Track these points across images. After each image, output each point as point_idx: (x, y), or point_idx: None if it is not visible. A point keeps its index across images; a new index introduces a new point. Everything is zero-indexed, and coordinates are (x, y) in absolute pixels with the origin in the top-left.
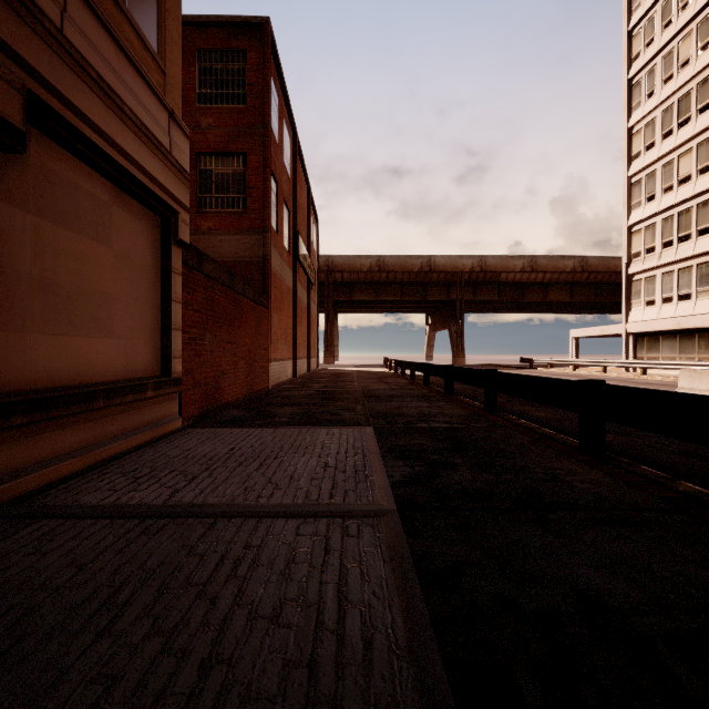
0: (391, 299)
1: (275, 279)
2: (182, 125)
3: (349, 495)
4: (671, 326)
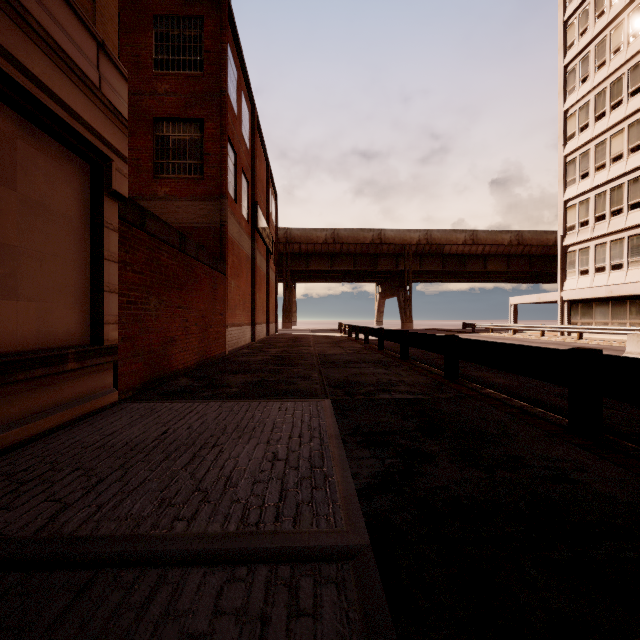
0: (345, 269)
1: (233, 246)
2: (116, 62)
3: (302, 513)
4: (604, 293)
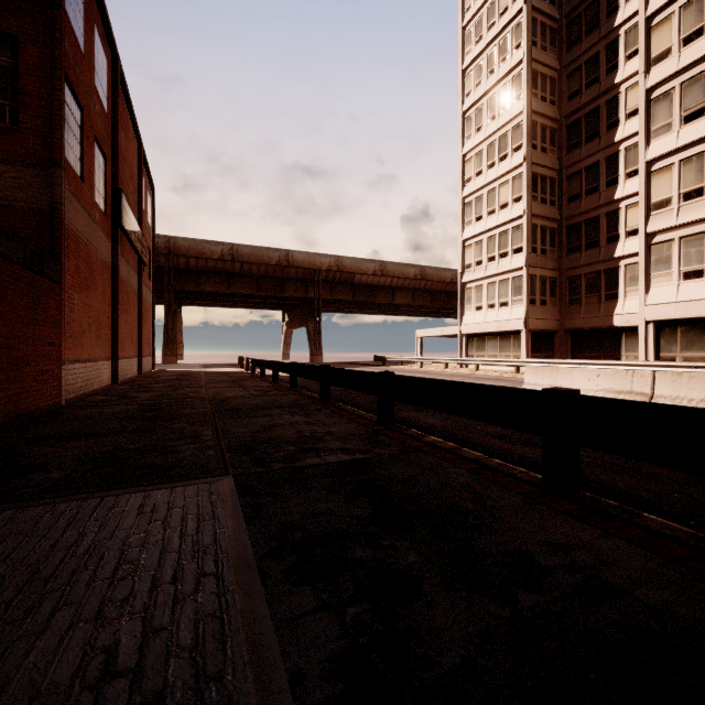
0: (246, 292)
1: (77, 244)
2: None
3: None
4: (495, 328)
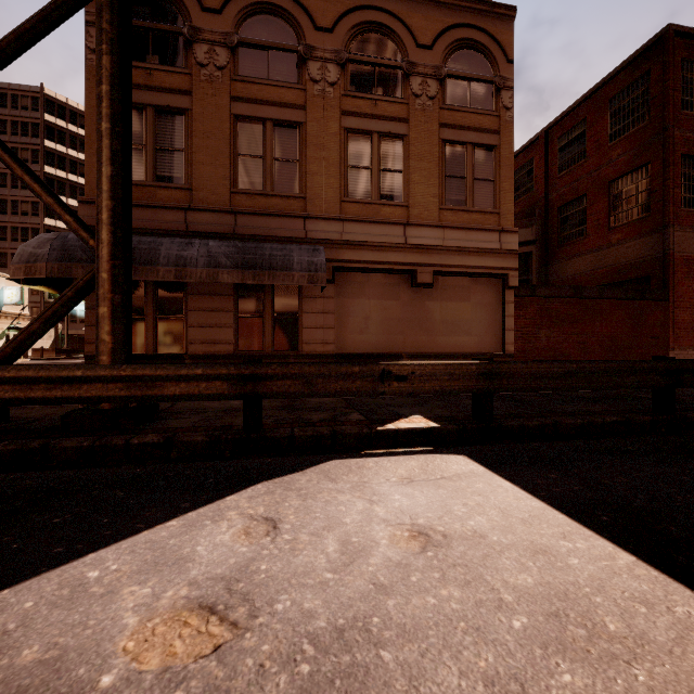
0: None
1: None
2: (511, 230)
3: None
4: None
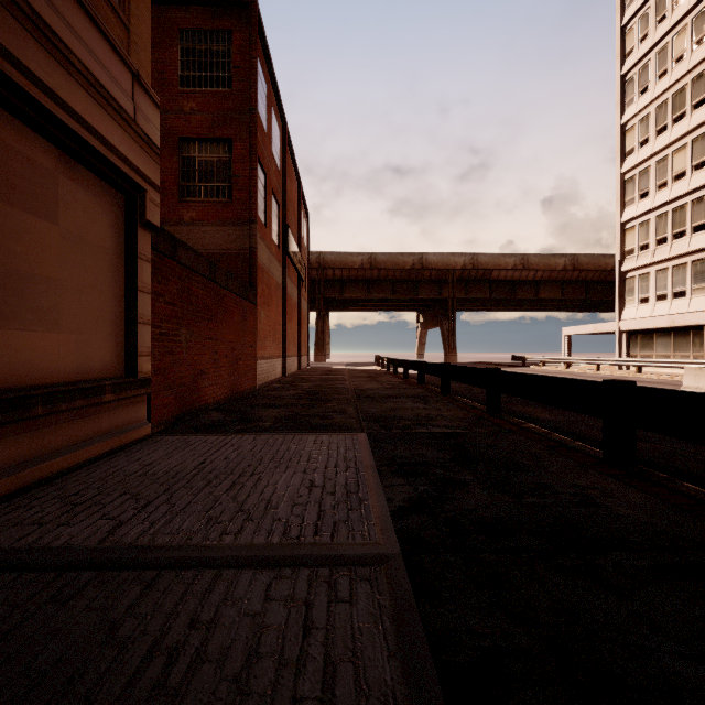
0: (383, 297)
1: (262, 273)
2: (150, 92)
3: (339, 530)
4: (666, 323)
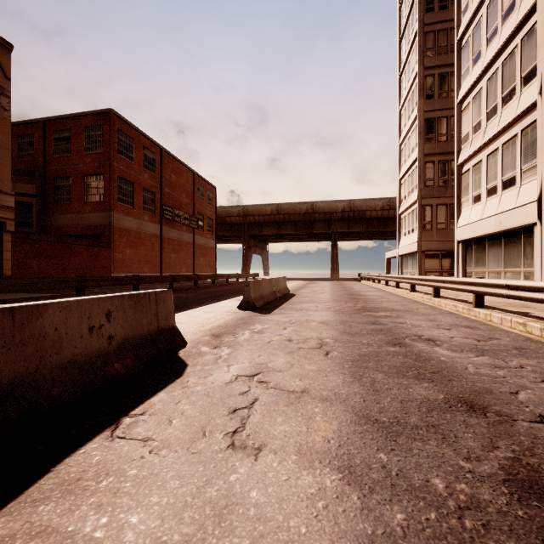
0: (288, 233)
1: (128, 232)
2: (8, 193)
3: None
4: (408, 250)
